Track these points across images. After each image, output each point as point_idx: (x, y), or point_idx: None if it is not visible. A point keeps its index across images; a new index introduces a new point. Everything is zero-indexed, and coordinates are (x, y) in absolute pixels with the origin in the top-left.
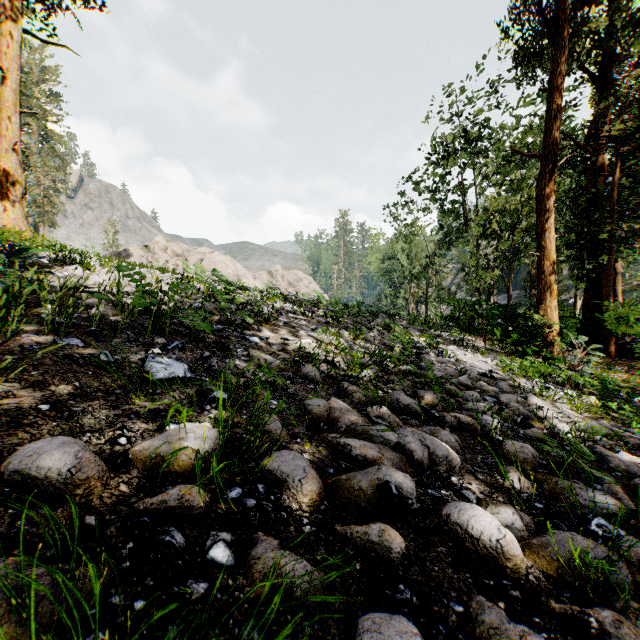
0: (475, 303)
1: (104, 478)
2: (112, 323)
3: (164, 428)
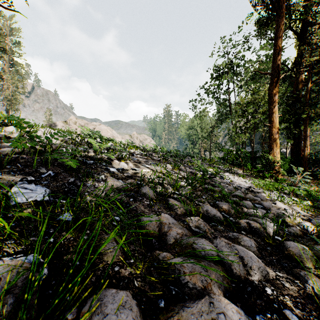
0: (238, 150)
1: None
2: (11, 158)
3: None
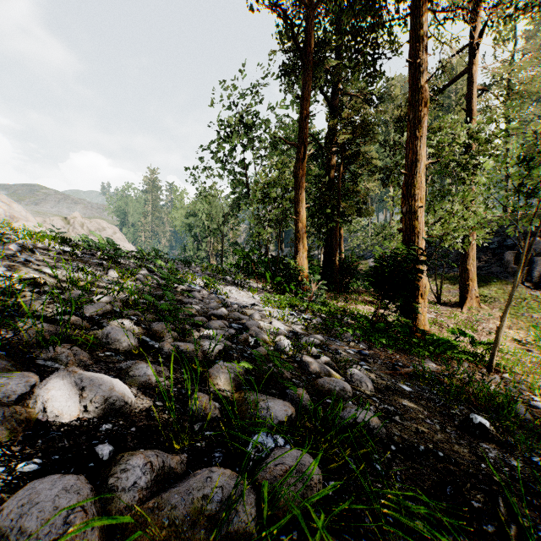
0: (250, 251)
1: None
2: None
3: None
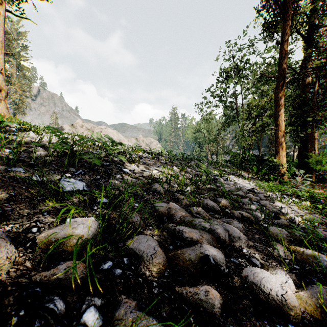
0: (243, 153)
1: (12, 257)
2: (45, 160)
3: (64, 221)
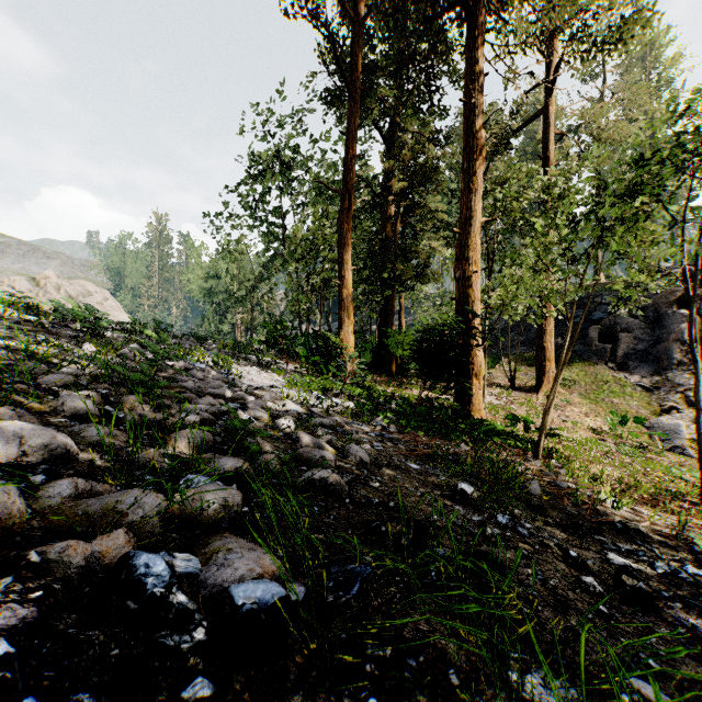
0: (278, 323)
1: None
2: None
3: None
